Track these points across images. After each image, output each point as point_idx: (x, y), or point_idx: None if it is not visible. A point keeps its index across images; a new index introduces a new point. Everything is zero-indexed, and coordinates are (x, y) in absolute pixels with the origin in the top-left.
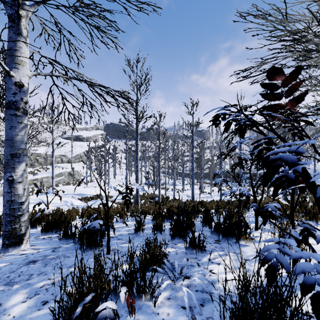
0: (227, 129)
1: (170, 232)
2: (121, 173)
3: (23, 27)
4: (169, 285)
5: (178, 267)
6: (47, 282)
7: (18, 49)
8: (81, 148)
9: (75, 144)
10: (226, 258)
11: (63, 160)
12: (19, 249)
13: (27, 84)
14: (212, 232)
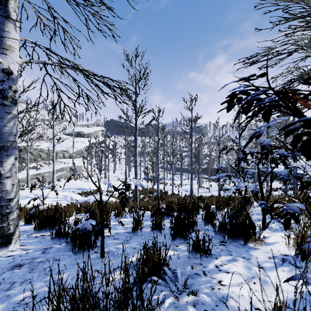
0: (247, 110)
1: (171, 231)
2: (120, 168)
3: (11, 9)
4: (172, 302)
5: (181, 276)
6: (29, 294)
7: (6, 33)
8: (82, 144)
9: (76, 140)
10: (236, 265)
11: (65, 155)
12: (7, 250)
13: (16, 71)
14: (216, 232)
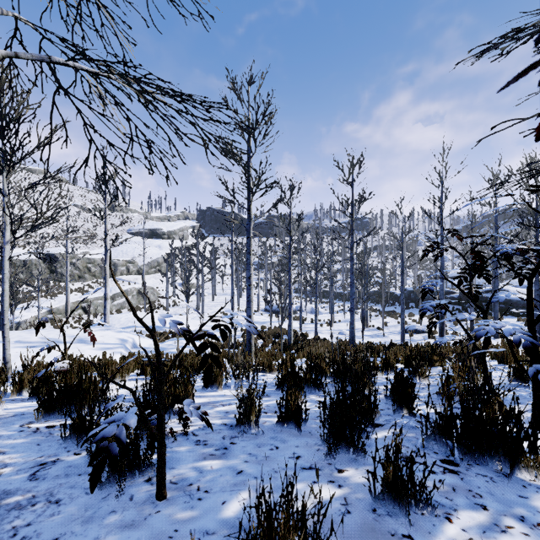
0: None
1: (323, 431)
2: (224, 292)
3: None
4: None
5: None
6: None
7: None
8: (159, 249)
9: (149, 243)
10: None
11: (130, 269)
12: None
13: None
14: (428, 435)
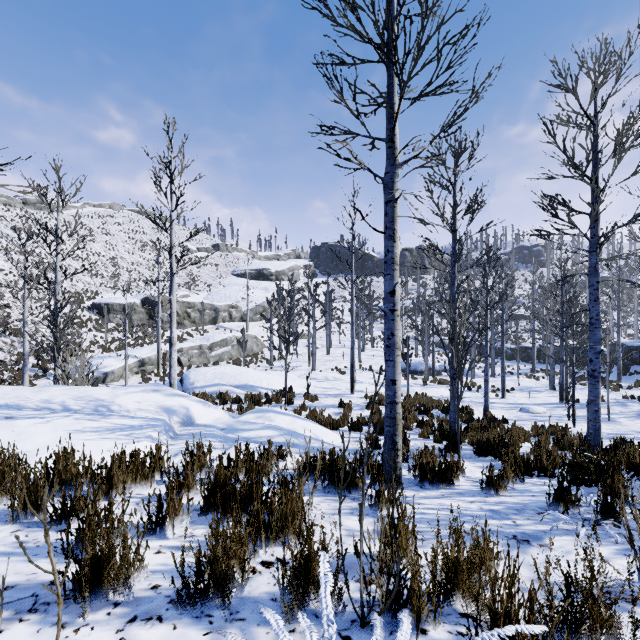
0: None
1: None
2: (341, 344)
3: None
4: None
5: None
6: None
7: None
8: (265, 292)
9: (255, 285)
10: None
11: (233, 315)
12: None
13: None
14: None
